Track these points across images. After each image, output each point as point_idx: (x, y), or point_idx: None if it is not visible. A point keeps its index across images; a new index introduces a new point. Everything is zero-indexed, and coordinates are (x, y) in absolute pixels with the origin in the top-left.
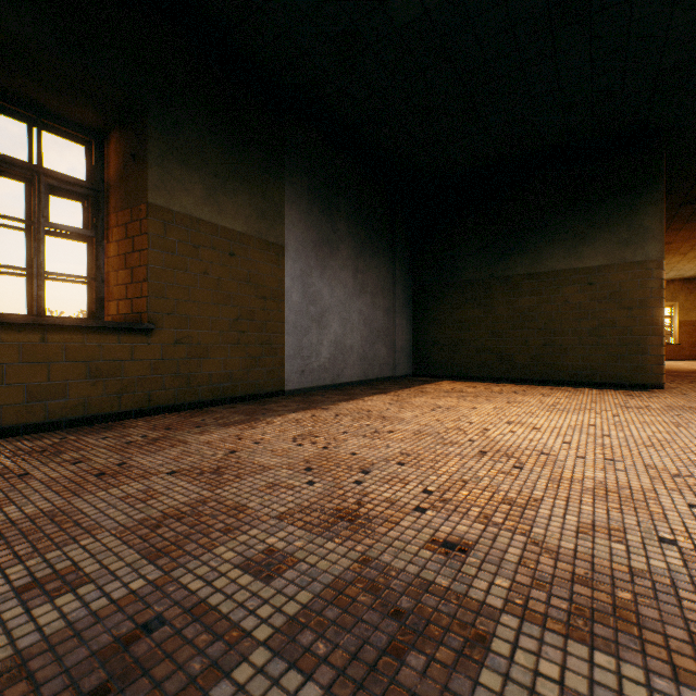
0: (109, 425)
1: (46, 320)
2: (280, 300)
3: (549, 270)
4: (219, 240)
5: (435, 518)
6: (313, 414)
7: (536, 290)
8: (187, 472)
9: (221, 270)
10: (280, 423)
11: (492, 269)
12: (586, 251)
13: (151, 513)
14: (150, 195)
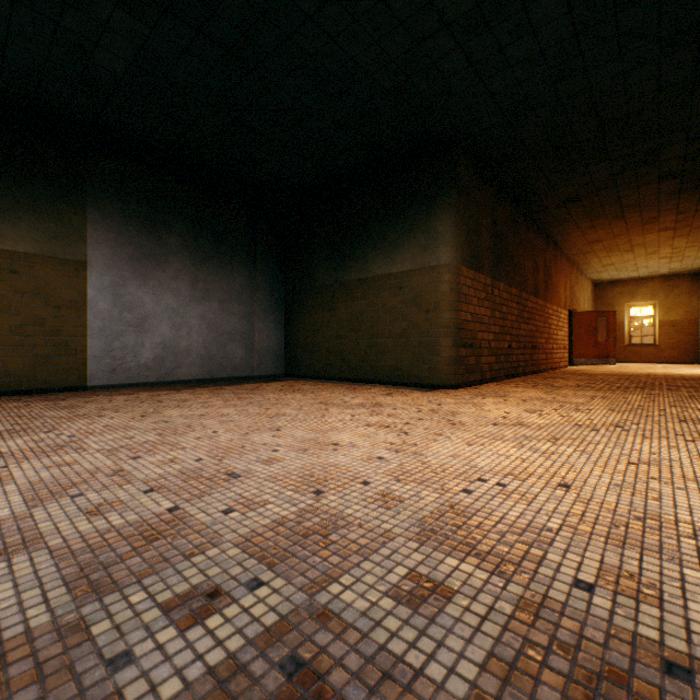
0: None
1: None
2: (81, 309)
3: (374, 275)
4: None
5: None
6: (33, 404)
7: (365, 295)
8: None
9: None
10: None
11: (336, 274)
12: (398, 257)
13: None
14: None
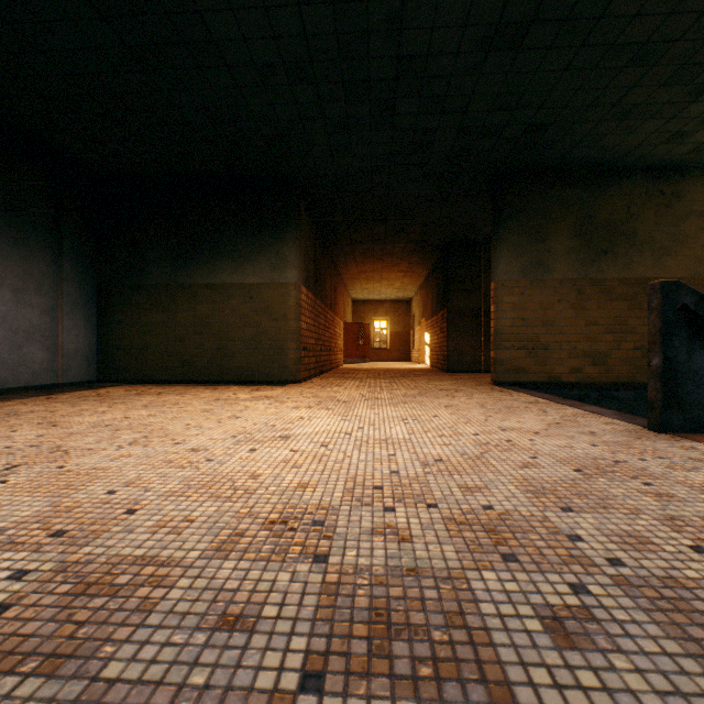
0: None
1: None
2: None
3: (223, 282)
4: None
5: None
6: None
7: (213, 300)
8: None
9: None
10: None
11: (176, 276)
12: (249, 270)
13: None
14: None
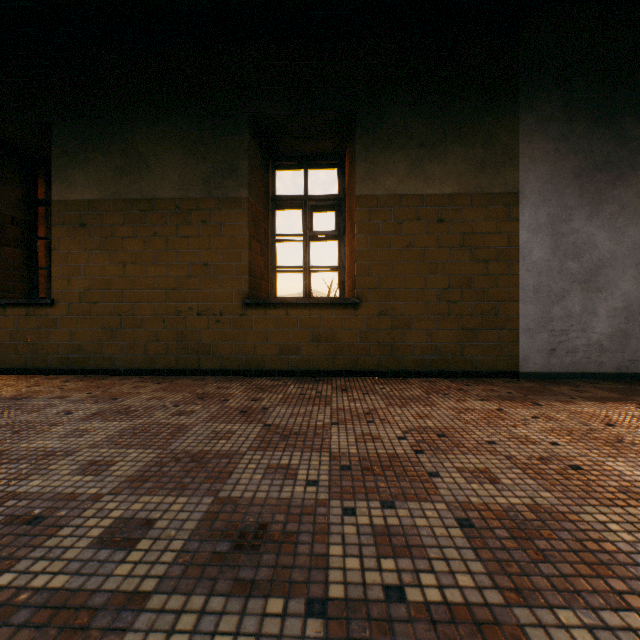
0: (321, 379)
1: (287, 300)
2: (509, 261)
3: None
4: (424, 210)
5: (304, 639)
6: (502, 408)
7: None
8: (275, 428)
9: (426, 239)
10: (438, 408)
11: None
12: None
13: (196, 449)
14: (357, 189)
